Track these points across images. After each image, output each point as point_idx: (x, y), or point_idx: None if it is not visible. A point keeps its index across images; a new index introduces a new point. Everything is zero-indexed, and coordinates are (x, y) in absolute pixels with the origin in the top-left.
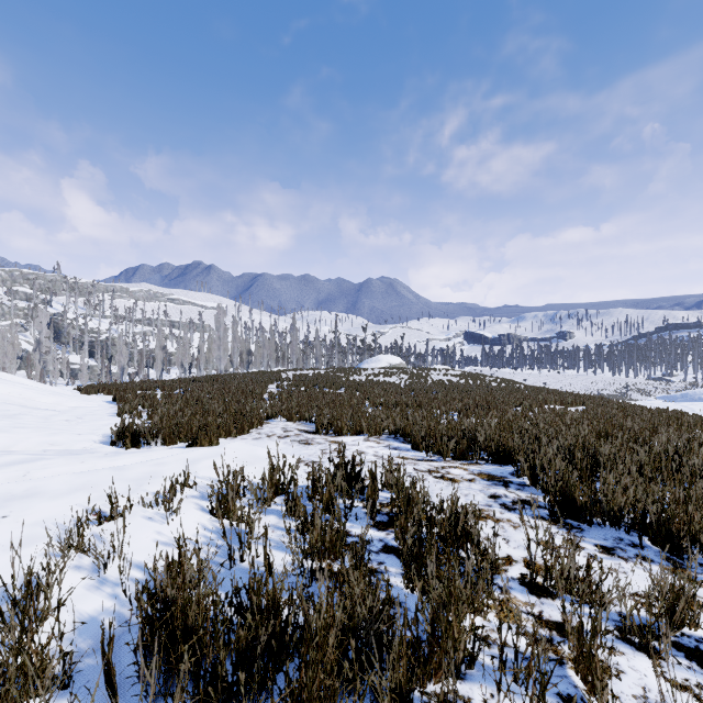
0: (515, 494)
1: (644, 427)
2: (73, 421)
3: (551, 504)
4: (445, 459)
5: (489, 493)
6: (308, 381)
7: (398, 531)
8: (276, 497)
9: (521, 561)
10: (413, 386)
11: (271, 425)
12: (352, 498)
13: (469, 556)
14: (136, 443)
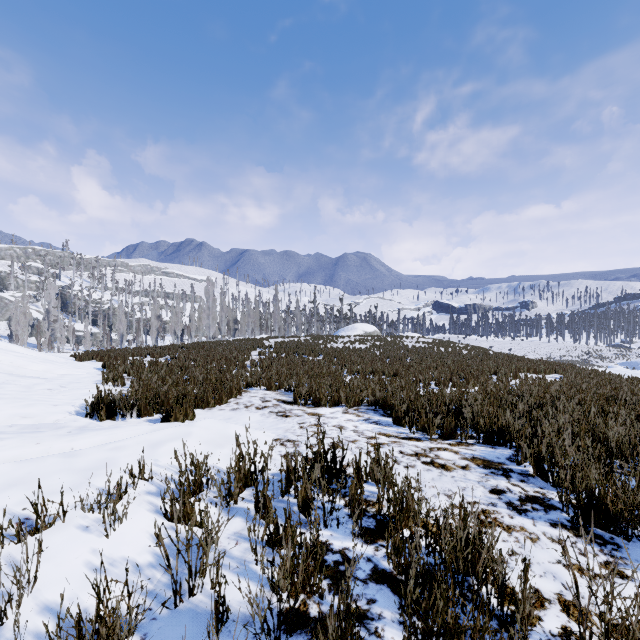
0: (520, 488)
1: (639, 402)
2: (55, 390)
3: (574, 509)
4: (431, 438)
5: (489, 486)
6: (288, 348)
7: (390, 550)
8: (245, 489)
9: (555, 601)
10: (388, 353)
11: (250, 394)
12: (332, 499)
13: (490, 598)
14: (111, 415)
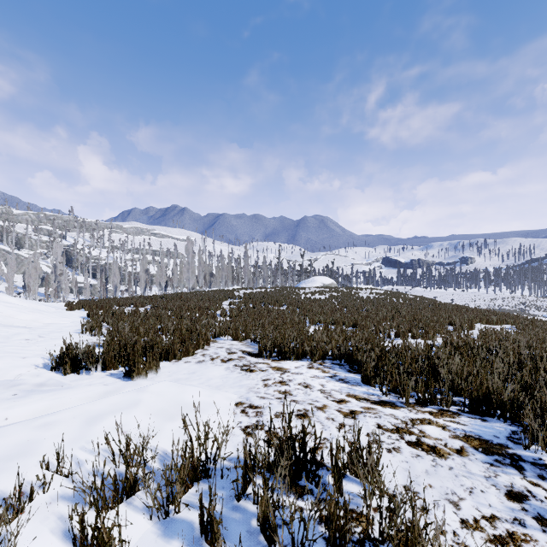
0: (544, 490)
1: None
2: (32, 340)
3: None
4: (408, 404)
5: (503, 487)
6: (255, 299)
7: None
8: (193, 484)
9: None
10: (345, 303)
11: (218, 344)
12: (304, 525)
13: None
14: (76, 368)
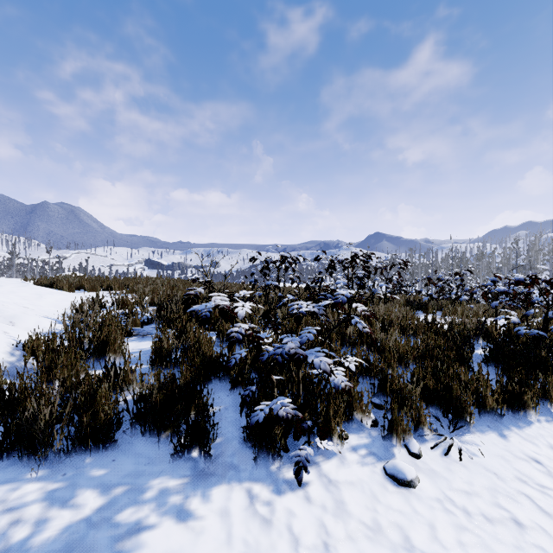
0: None
1: None
2: None
3: None
4: None
5: None
6: None
7: None
8: None
9: None
10: None
11: None
12: None
13: None
14: None
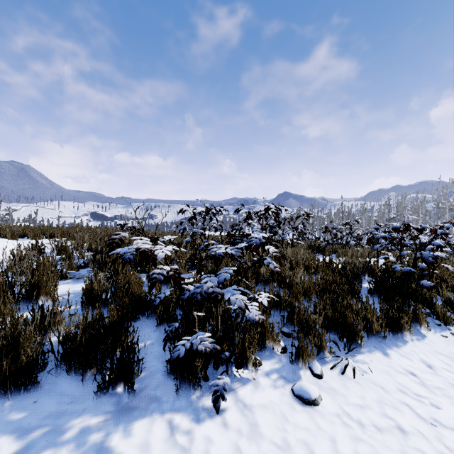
0: None
1: None
2: None
3: None
4: None
5: None
6: None
7: None
8: None
9: None
10: None
11: None
12: None
13: None
14: None
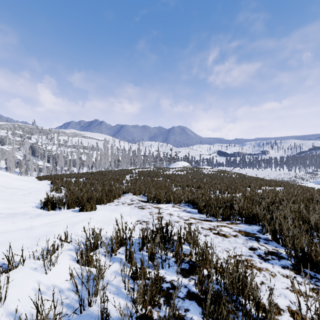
0: (265, 247)
1: None
2: (26, 195)
3: (294, 259)
4: (217, 220)
5: (248, 246)
6: (144, 174)
7: (197, 281)
8: (120, 247)
9: (286, 311)
10: (195, 176)
11: (125, 197)
12: (166, 253)
13: (251, 309)
14: (53, 207)
